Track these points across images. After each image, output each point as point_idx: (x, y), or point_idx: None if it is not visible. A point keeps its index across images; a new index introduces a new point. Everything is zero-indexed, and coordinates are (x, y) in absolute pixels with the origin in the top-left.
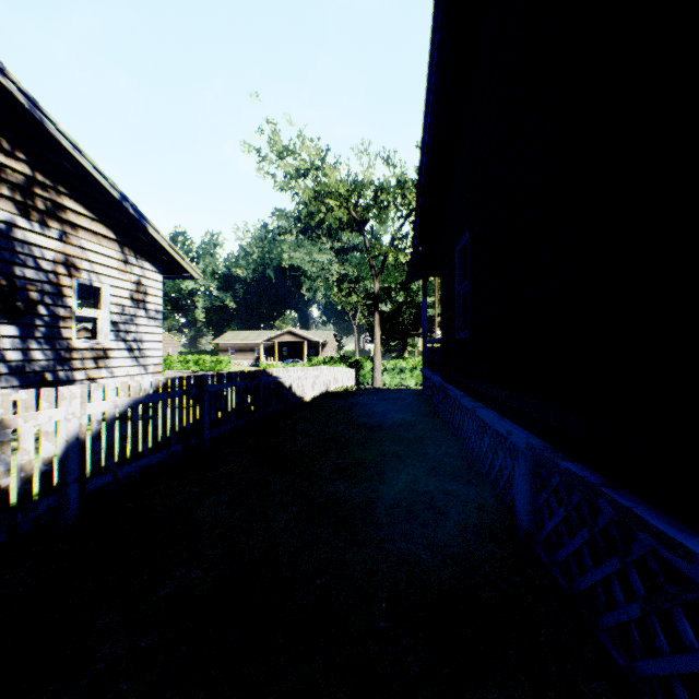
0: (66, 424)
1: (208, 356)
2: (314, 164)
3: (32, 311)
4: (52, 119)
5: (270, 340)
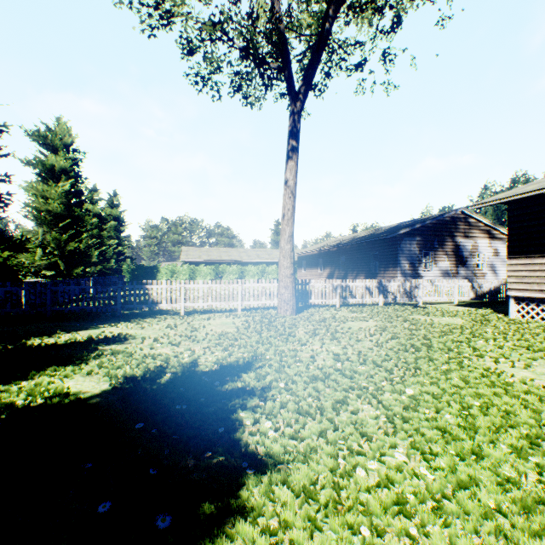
0: (488, 286)
1: None
2: None
3: (466, 263)
4: (472, 213)
5: None
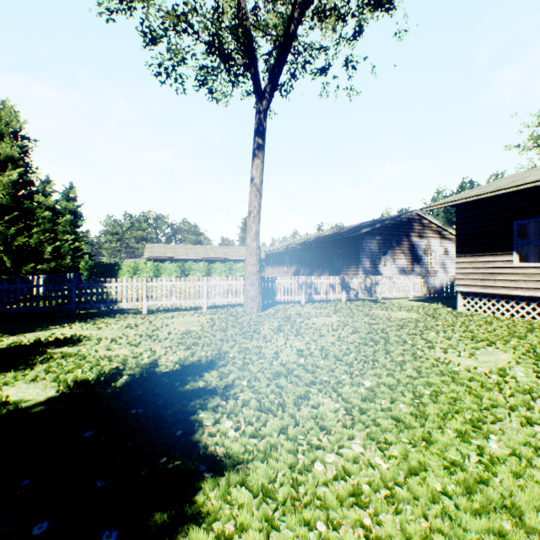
0: (439, 282)
1: None
2: None
3: (420, 261)
4: (426, 215)
5: None
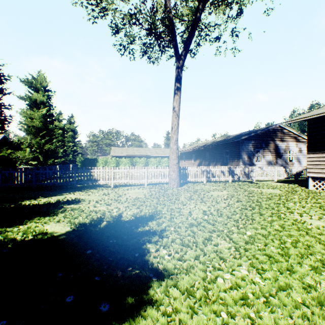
0: (295, 170)
1: None
2: None
3: (281, 157)
4: (285, 126)
5: None
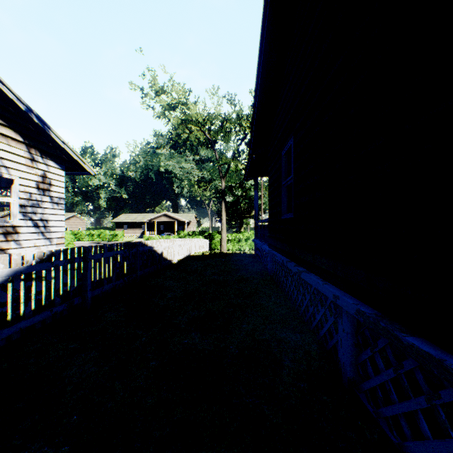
0: None
1: (107, 231)
2: (181, 100)
3: None
4: None
5: (151, 220)
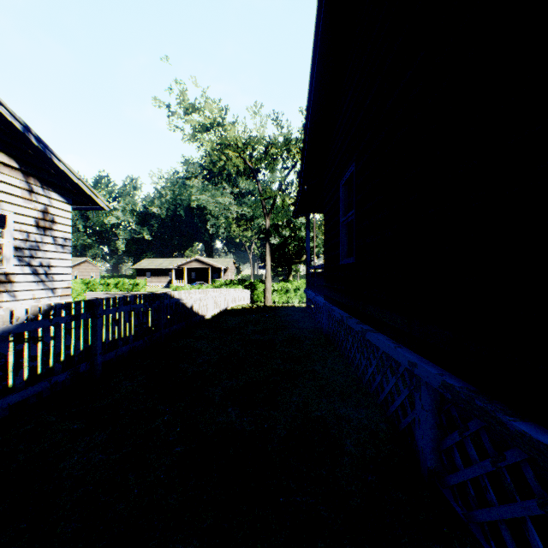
0: None
1: (126, 279)
2: (216, 120)
3: None
4: None
5: (180, 266)
